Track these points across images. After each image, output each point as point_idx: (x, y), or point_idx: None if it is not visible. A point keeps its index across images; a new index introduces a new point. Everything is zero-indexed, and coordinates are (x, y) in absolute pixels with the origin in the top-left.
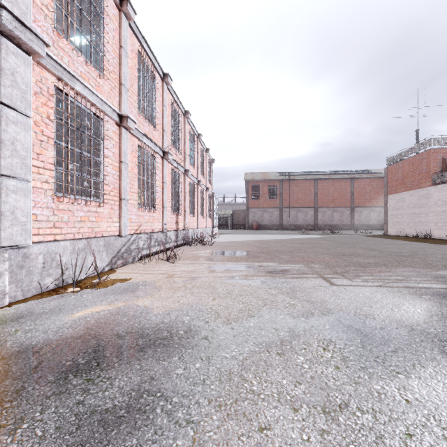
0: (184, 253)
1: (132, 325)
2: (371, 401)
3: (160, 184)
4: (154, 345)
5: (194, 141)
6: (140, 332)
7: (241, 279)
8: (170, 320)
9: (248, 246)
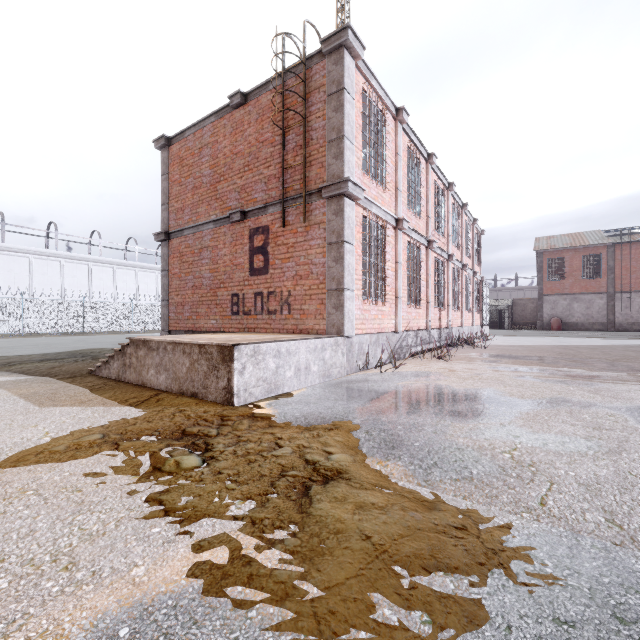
0: (452, 354)
1: (444, 391)
2: (633, 431)
3: (424, 277)
4: (468, 399)
5: (458, 215)
6: (453, 394)
7: (532, 378)
8: (472, 392)
9: (541, 352)
